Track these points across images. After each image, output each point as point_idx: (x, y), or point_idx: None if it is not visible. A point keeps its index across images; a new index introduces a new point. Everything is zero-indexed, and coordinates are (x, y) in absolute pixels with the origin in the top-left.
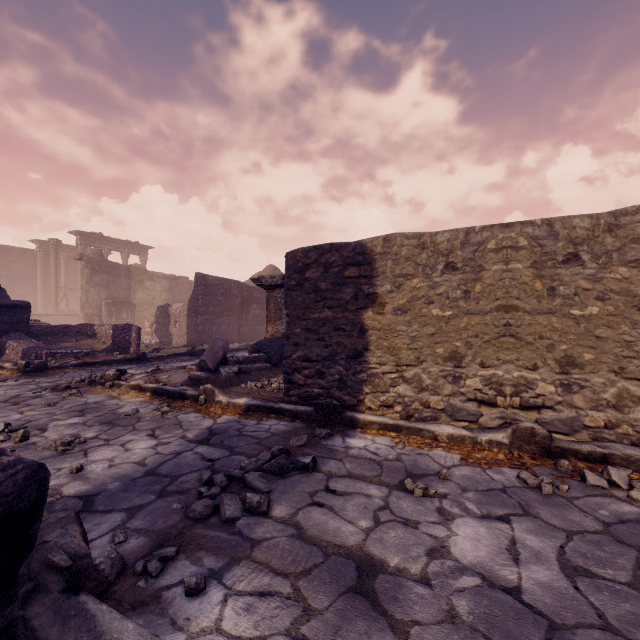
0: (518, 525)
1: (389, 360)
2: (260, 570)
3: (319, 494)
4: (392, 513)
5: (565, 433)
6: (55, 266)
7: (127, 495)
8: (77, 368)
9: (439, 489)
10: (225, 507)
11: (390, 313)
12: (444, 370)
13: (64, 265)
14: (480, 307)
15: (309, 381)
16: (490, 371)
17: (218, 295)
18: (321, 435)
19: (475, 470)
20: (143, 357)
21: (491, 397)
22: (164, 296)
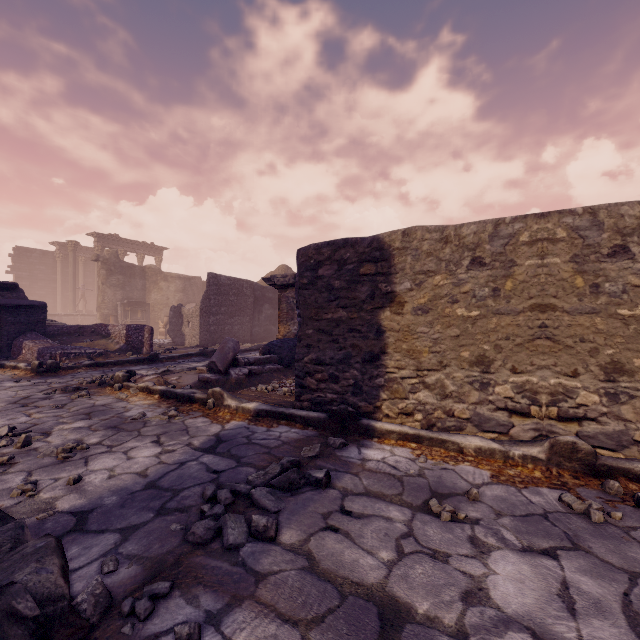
0: (568, 562)
1: (408, 364)
2: (265, 615)
3: (333, 516)
4: (417, 542)
5: (611, 448)
6: (73, 267)
7: (124, 512)
8: (89, 368)
9: (469, 512)
10: (228, 531)
11: (410, 313)
12: (470, 376)
13: (82, 266)
14: (511, 306)
15: (322, 385)
16: (523, 377)
17: (230, 295)
18: (335, 445)
19: (509, 490)
20: (155, 357)
21: (524, 406)
22: (178, 296)
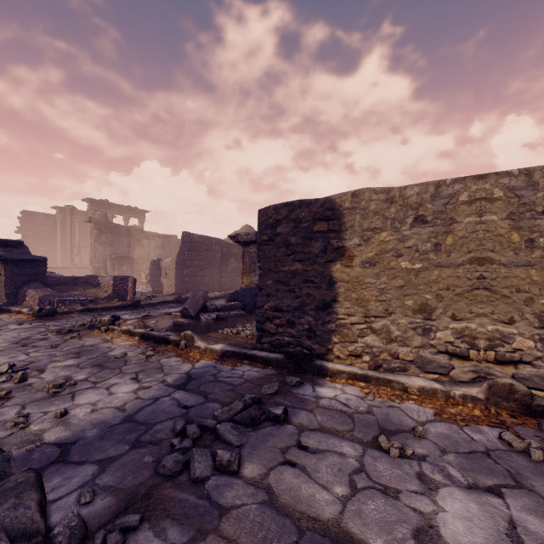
0: (513, 501)
1: (357, 311)
2: None
3: (291, 451)
4: (369, 477)
5: None
6: (70, 228)
7: (102, 444)
8: (81, 313)
9: (416, 449)
10: (195, 464)
11: (358, 266)
12: (413, 322)
13: (78, 227)
14: (451, 260)
15: (280, 330)
16: (462, 324)
17: (201, 251)
18: (292, 383)
19: (451, 427)
20: (137, 304)
21: (463, 350)
22: (157, 252)
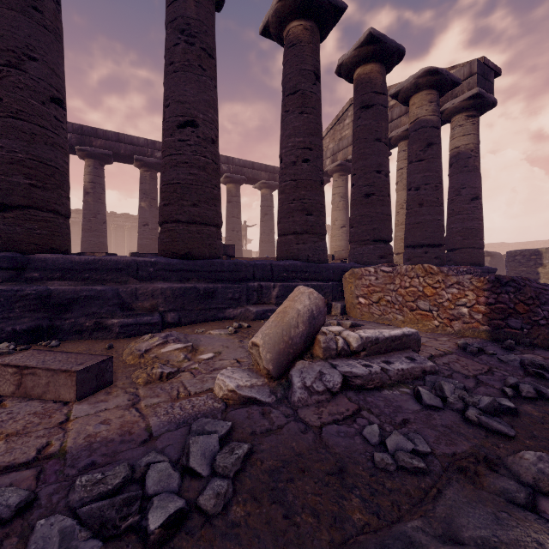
0: None
1: (547, 281)
2: None
3: None
4: None
5: None
6: None
7: None
8: None
9: None
10: None
11: (548, 268)
12: None
13: None
14: None
15: None
16: None
17: None
18: None
19: None
20: None
21: None
22: None
